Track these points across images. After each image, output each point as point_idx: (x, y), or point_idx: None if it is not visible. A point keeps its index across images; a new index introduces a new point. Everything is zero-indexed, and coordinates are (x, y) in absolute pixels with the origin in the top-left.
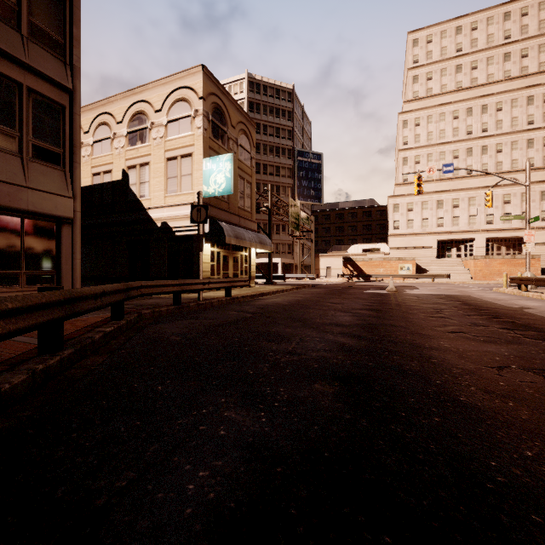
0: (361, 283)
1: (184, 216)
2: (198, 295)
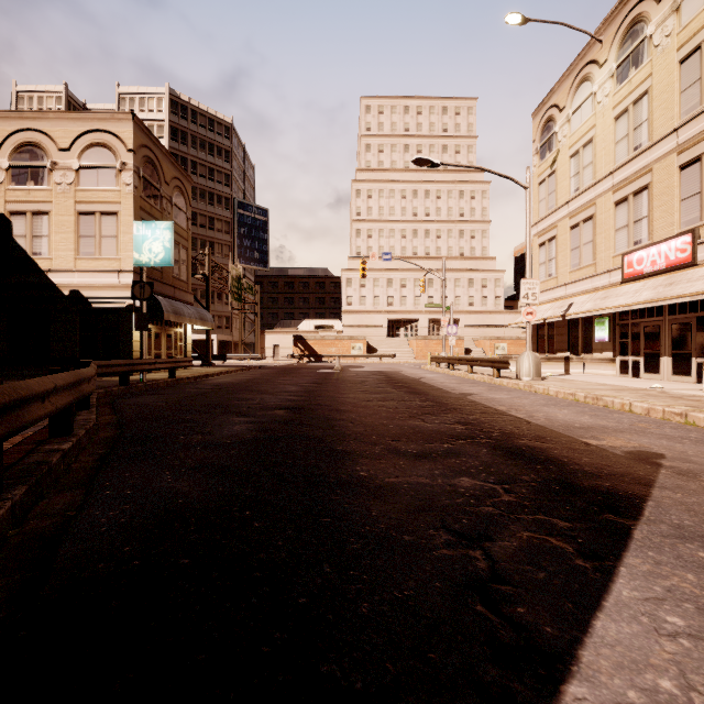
0: (312, 364)
1: (106, 285)
2: (142, 376)
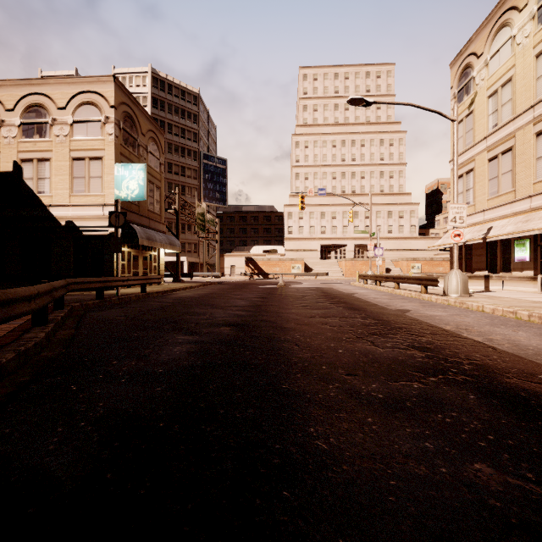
0: (260, 281)
1: (93, 217)
2: (117, 291)
